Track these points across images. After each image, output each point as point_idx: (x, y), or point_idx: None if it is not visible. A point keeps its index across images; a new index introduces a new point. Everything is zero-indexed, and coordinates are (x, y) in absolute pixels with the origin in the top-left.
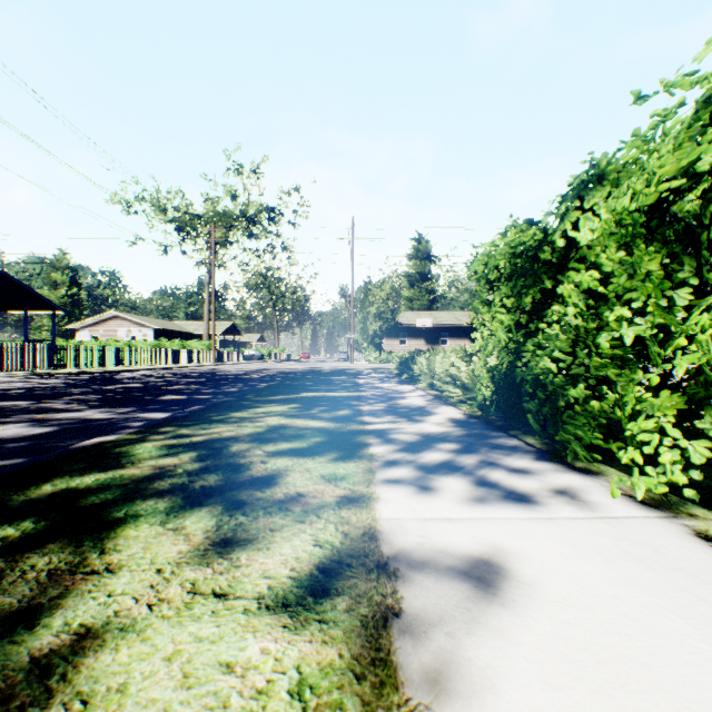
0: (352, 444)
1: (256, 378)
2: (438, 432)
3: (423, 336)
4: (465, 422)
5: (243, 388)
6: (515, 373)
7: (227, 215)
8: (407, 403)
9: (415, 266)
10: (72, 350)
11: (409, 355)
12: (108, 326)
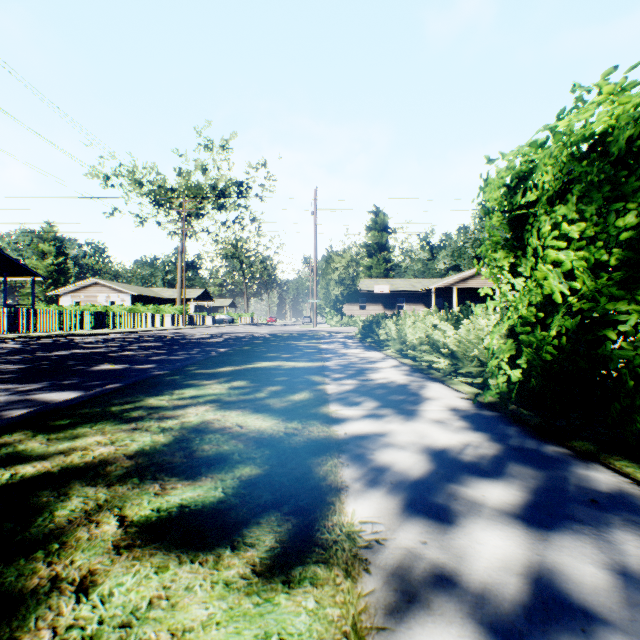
0: (309, 489)
1: (217, 343)
2: (454, 444)
3: (381, 301)
4: (480, 417)
5: (196, 355)
6: (605, 349)
7: (198, 188)
8: (383, 378)
9: (373, 237)
10: (42, 314)
11: (373, 319)
12: (89, 292)
